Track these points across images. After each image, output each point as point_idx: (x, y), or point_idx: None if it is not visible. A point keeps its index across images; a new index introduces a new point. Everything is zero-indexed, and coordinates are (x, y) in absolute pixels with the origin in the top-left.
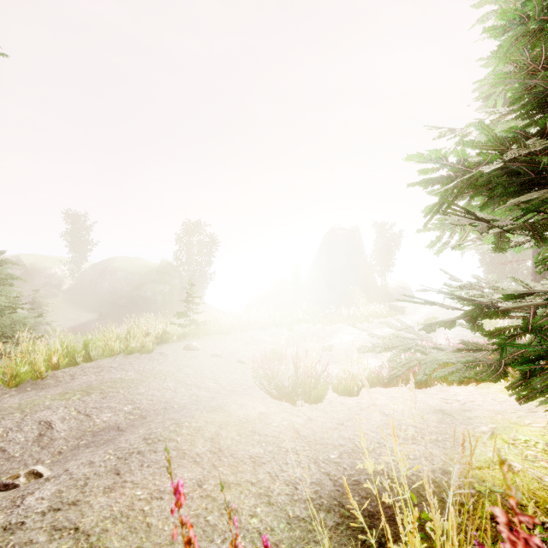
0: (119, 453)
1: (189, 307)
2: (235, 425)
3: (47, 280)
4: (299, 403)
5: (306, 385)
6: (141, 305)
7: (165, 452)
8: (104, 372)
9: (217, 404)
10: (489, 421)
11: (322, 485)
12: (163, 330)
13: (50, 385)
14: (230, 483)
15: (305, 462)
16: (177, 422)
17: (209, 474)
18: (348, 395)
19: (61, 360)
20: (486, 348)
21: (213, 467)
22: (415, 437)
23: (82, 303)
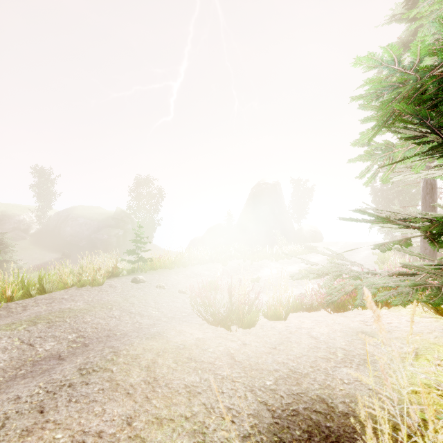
0: (49, 386)
1: (137, 246)
2: (172, 352)
3: (16, 225)
4: (233, 328)
5: (239, 312)
6: (99, 246)
7: (98, 384)
8: (55, 302)
9: (157, 331)
10: (410, 342)
11: (260, 418)
12: (114, 266)
13: (1, 316)
14: (163, 419)
15: (241, 391)
16: (115, 350)
17: (140, 409)
18: (277, 319)
19: (15, 293)
20: (429, 270)
21: (146, 399)
22: (345, 359)
23: (47, 245)
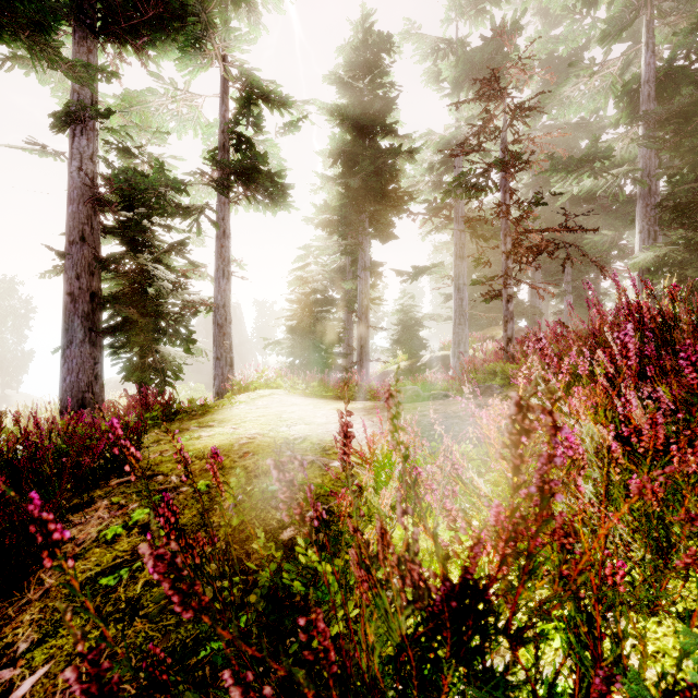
0: None
1: None
2: None
3: None
4: None
5: None
6: None
7: None
8: None
9: None
10: None
11: None
12: None
13: None
14: None
15: None
16: None
17: None
18: None
19: None
20: None
21: None
22: None
23: None
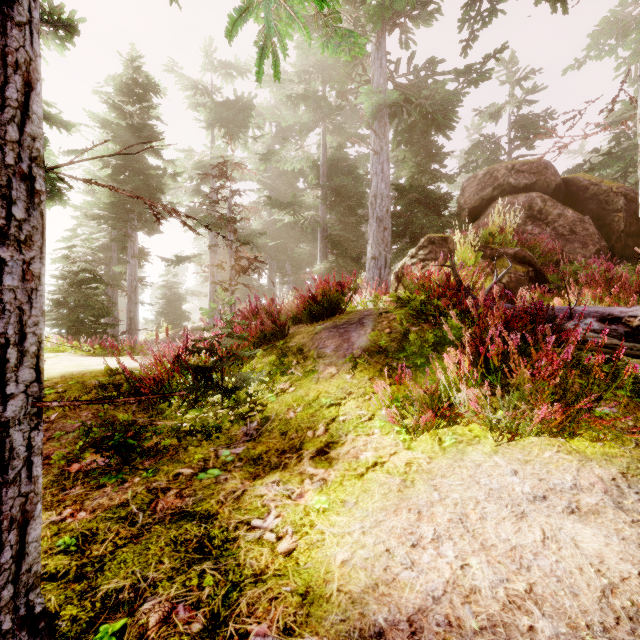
0: None
1: None
2: None
3: None
4: None
5: None
6: None
7: None
8: None
9: None
10: None
11: None
12: None
13: None
14: None
15: None
16: None
17: None
18: None
19: None
20: None
21: None
22: None
23: None
